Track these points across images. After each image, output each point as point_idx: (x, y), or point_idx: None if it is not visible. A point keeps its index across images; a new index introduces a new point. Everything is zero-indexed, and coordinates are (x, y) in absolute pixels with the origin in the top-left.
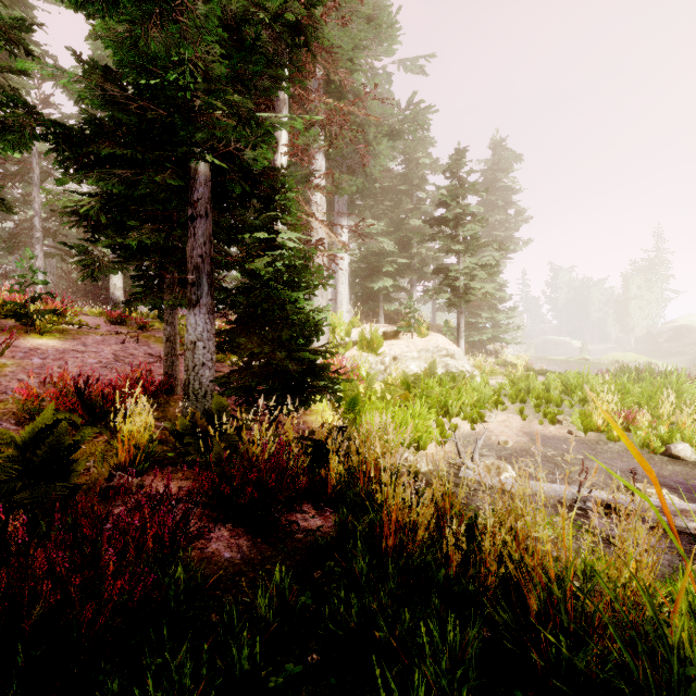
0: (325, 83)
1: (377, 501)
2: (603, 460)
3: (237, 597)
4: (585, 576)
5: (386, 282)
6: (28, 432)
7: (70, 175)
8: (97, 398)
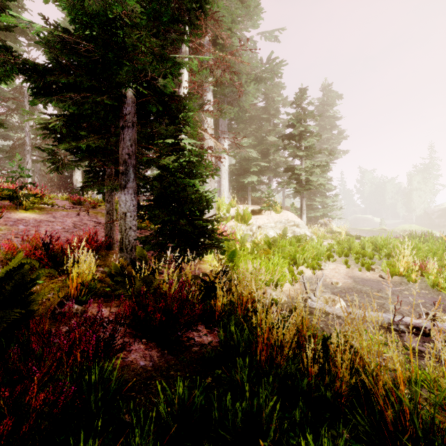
0: (213, 45)
1: (253, 325)
2: (405, 295)
3: (147, 398)
4: (410, 383)
5: (253, 178)
6: (3, 272)
7: (39, 98)
8: (58, 251)
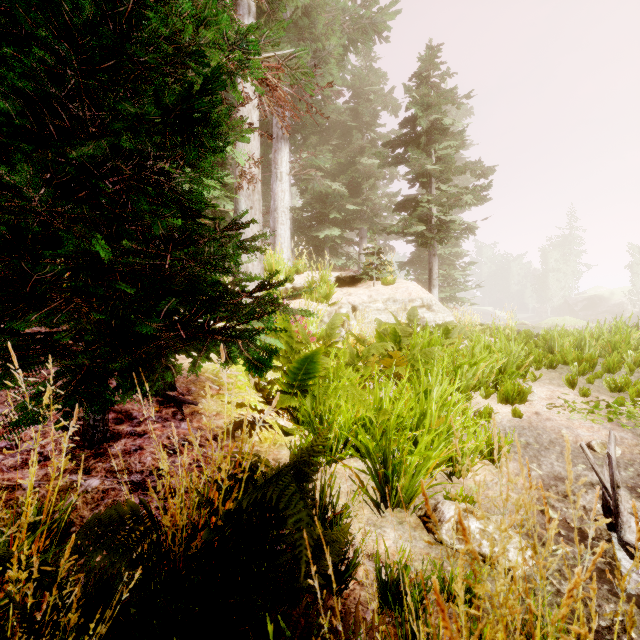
0: None
1: None
2: None
3: None
4: None
5: (333, 231)
6: None
7: None
8: None
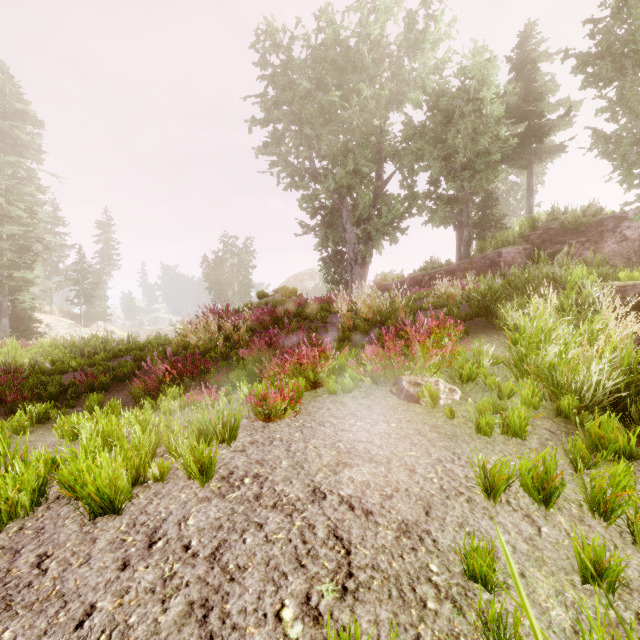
0: None
1: None
2: None
3: None
4: None
5: (35, 288)
6: None
7: None
8: None
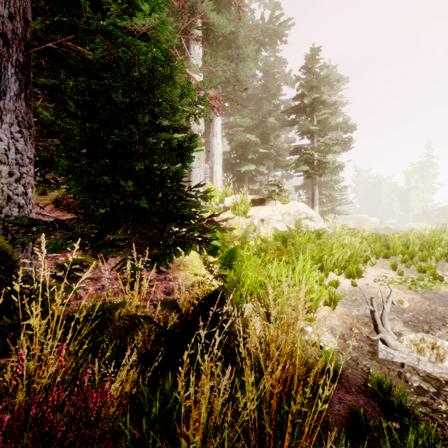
0: None
1: None
2: None
3: None
4: None
5: (250, 166)
6: None
7: None
8: None
